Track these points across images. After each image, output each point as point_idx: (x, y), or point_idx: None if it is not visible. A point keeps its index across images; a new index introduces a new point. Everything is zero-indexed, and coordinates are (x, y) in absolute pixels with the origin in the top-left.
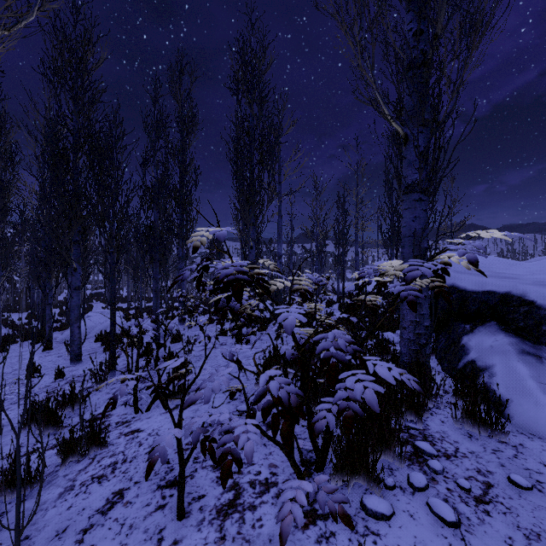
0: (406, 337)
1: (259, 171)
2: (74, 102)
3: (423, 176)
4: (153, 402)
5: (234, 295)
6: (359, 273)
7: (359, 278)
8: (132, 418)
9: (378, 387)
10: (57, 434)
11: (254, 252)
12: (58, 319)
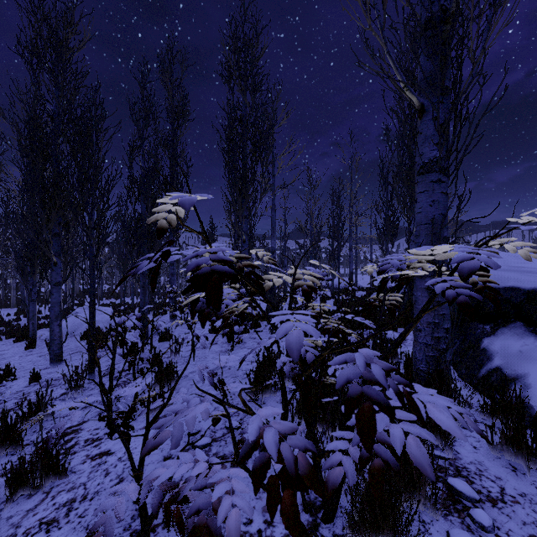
0: (422, 341)
1: (252, 161)
2: (54, 85)
3: (443, 153)
4: (110, 434)
5: (207, 297)
6: (380, 265)
7: (381, 271)
8: (104, 434)
9: (426, 433)
10: (15, 455)
11: (247, 246)
12: (48, 315)
